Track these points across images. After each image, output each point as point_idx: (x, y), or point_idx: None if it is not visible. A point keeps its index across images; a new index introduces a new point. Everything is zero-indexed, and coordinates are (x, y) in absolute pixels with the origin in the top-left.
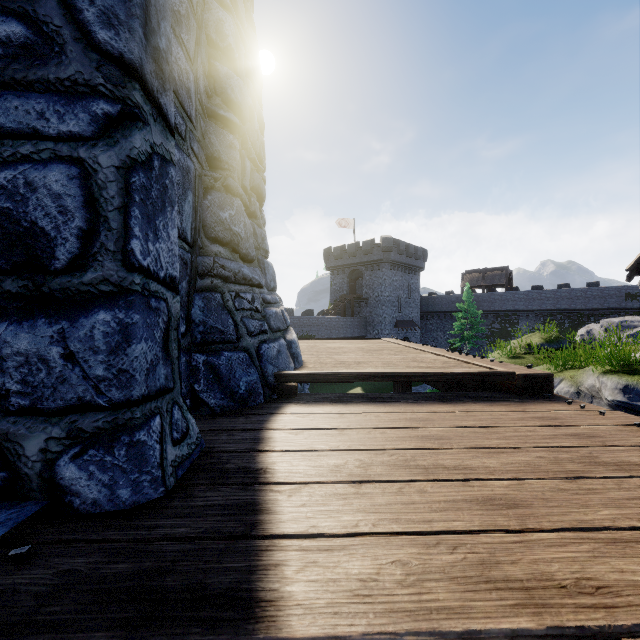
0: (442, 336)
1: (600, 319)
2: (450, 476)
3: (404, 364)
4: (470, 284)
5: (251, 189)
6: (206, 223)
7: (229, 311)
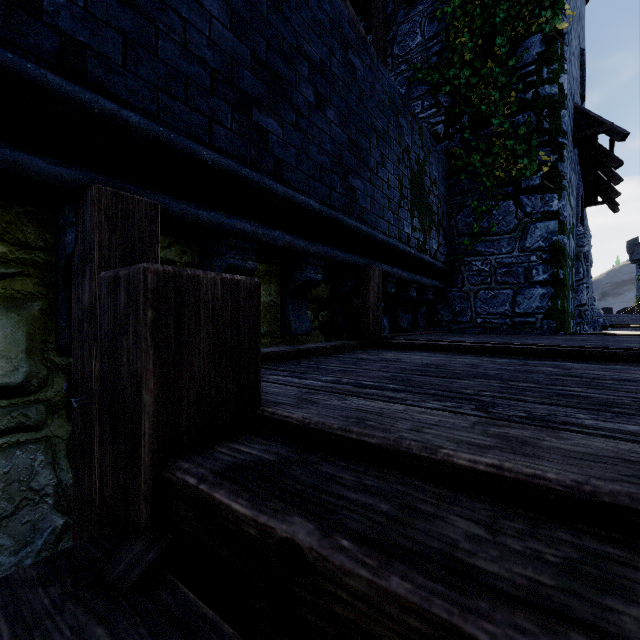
0: None
1: None
2: (638, 332)
3: None
4: None
5: (590, 278)
6: None
7: (590, 312)
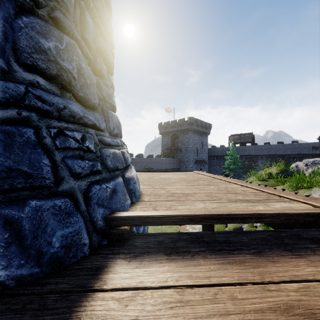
0: (219, 168)
1: (299, 159)
2: None
3: (223, 196)
4: (233, 141)
5: (97, 50)
6: (18, 46)
7: (46, 150)
